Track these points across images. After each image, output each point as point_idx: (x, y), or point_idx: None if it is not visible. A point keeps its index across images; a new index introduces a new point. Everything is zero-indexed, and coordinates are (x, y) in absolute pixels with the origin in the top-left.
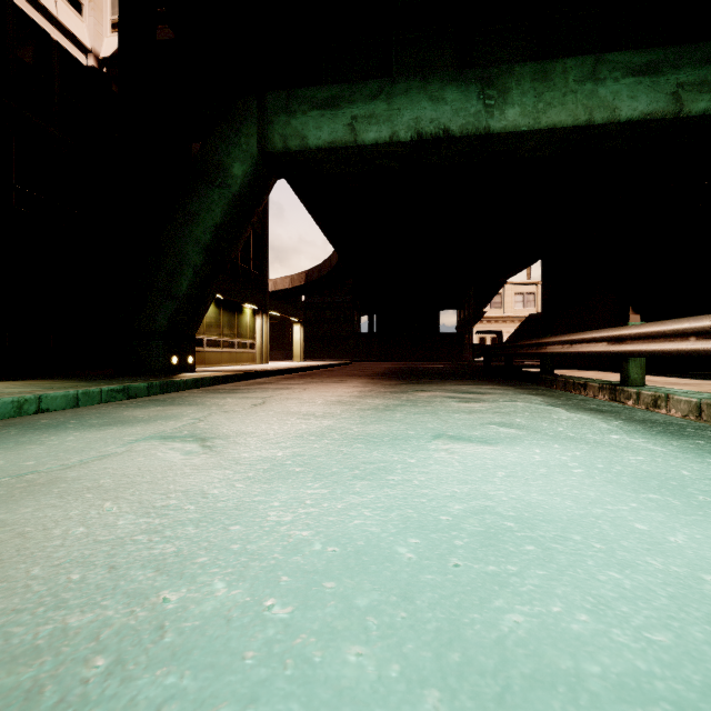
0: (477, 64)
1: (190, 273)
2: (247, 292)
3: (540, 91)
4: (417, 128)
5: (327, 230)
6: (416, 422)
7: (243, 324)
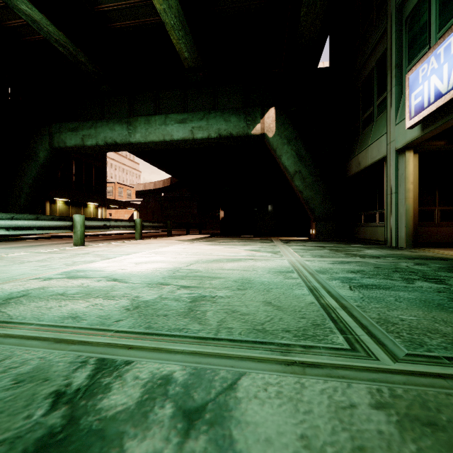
0: (135, 112)
1: (24, 196)
2: (88, 197)
3: (147, 128)
4: (105, 140)
5: (148, 161)
6: (14, 247)
7: (88, 213)
